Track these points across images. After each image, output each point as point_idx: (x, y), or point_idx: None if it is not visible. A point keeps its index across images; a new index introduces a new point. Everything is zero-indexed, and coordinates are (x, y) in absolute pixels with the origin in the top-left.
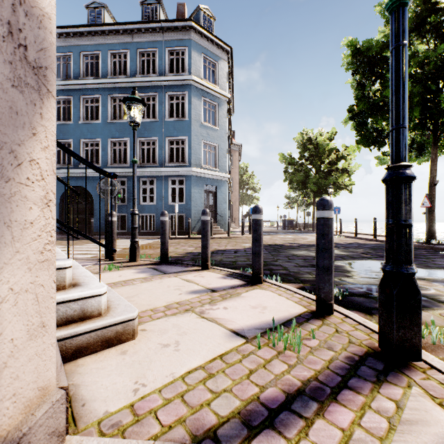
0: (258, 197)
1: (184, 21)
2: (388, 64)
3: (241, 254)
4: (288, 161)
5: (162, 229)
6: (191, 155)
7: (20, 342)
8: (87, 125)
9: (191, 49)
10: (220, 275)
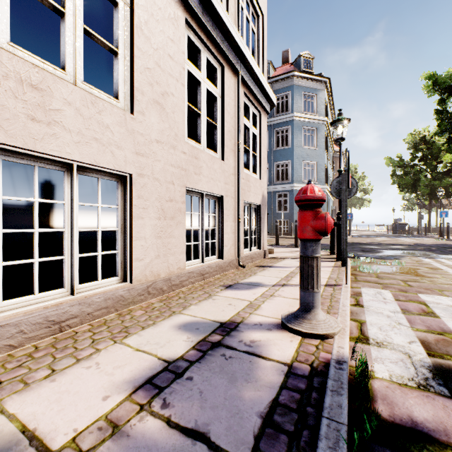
0: (369, 199)
1: (287, 73)
2: None
3: (322, 246)
4: (395, 164)
5: (276, 229)
6: (293, 174)
7: (265, 240)
8: None
9: (293, 92)
10: None
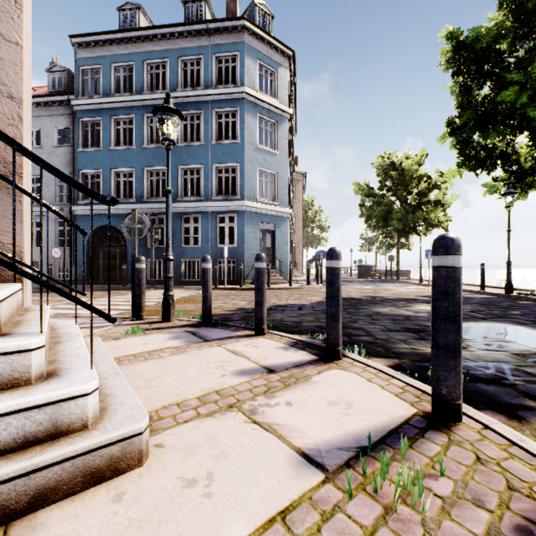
0: (326, 237)
1: (235, 20)
2: (502, 59)
3: (307, 312)
4: (366, 192)
5: (204, 280)
6: (243, 186)
7: None
8: (119, 151)
9: (244, 54)
10: (281, 343)
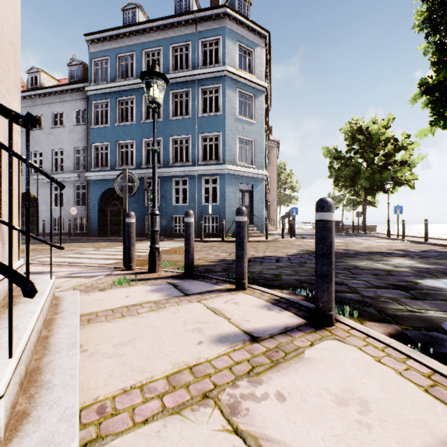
0: (297, 197)
1: (217, 9)
2: None
3: (284, 264)
4: (334, 155)
5: (186, 234)
6: (225, 152)
7: None
8: (123, 127)
9: (226, 38)
10: (263, 301)
